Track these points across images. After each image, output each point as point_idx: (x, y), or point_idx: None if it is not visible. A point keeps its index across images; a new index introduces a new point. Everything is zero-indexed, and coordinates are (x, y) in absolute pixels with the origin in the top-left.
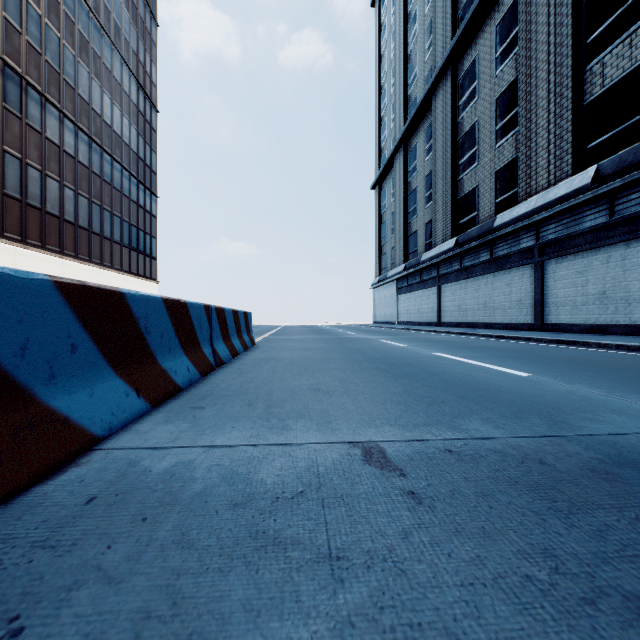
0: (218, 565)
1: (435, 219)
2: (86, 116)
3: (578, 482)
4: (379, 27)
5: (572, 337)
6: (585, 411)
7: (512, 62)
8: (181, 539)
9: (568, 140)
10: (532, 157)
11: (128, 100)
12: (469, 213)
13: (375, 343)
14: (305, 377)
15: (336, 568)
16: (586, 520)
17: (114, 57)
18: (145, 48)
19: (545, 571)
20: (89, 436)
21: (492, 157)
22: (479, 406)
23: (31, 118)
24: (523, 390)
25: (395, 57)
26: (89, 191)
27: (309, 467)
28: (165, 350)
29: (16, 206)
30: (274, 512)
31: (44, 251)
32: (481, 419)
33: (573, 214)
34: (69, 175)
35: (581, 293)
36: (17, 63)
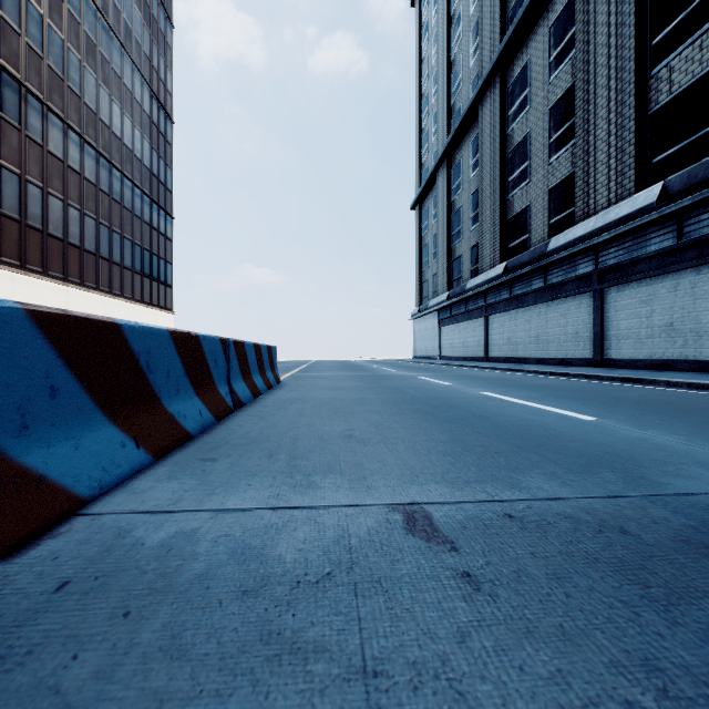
0: (216, 685)
1: (482, 242)
2: (93, 127)
3: (672, 559)
4: (419, 29)
5: (636, 374)
6: (665, 464)
7: (568, 67)
8: (171, 644)
9: (631, 154)
10: (590, 173)
11: (140, 110)
12: (520, 236)
13: (415, 381)
14: (336, 421)
15: (372, 690)
16: (692, 614)
17: (124, 62)
18: (159, 52)
19: (651, 694)
20: (72, 498)
21: (545, 173)
22: (540, 457)
23: (31, 129)
24: (589, 437)
25: (437, 62)
26: (96, 211)
27: (339, 538)
28: (172, 391)
29: (14, 227)
30: (293, 603)
31: (46, 278)
32: (544, 474)
33: (636, 236)
34: (74, 193)
35: (645, 325)
36: (15, 68)
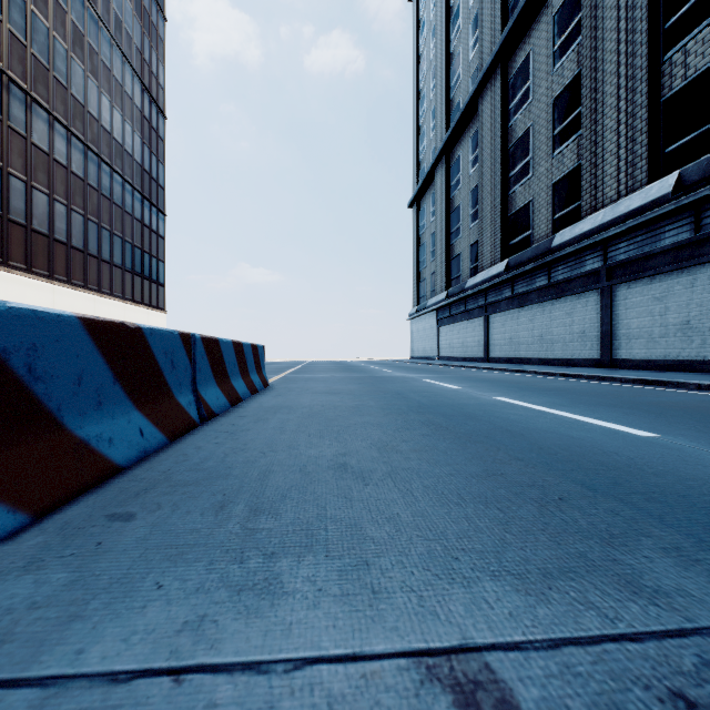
0: None
1: (482, 239)
2: (81, 120)
3: None
4: (417, 24)
5: (656, 376)
6: None
7: (573, 55)
8: None
9: (643, 143)
10: (598, 164)
11: (131, 103)
12: (522, 232)
13: (418, 384)
14: (326, 440)
15: None
16: None
17: (114, 53)
18: (151, 45)
19: None
20: None
21: (549, 167)
22: (632, 509)
23: (14, 120)
24: (674, 467)
25: (435, 57)
26: (84, 206)
27: None
28: (87, 405)
29: None
30: None
31: (30, 275)
32: (665, 551)
33: (649, 230)
34: (60, 187)
35: (659, 323)
36: None
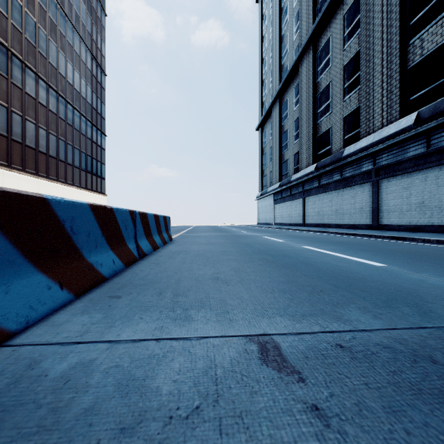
0: None
1: (301, 151)
2: (55, 78)
3: None
4: (261, 17)
5: (401, 234)
6: (443, 299)
7: (356, 39)
8: None
9: (396, 94)
10: (370, 106)
11: (85, 67)
12: (325, 146)
13: (260, 239)
14: (208, 267)
15: None
16: None
17: (75, 36)
18: (97, 31)
19: None
20: None
21: (341, 107)
22: (352, 294)
23: (15, 78)
24: (383, 279)
25: (273, 38)
26: (57, 131)
27: (207, 369)
28: (92, 247)
29: (4, 141)
30: (164, 443)
31: (24, 173)
32: (358, 308)
33: (400, 146)
34: (42, 119)
35: (406, 203)
36: (4, 39)
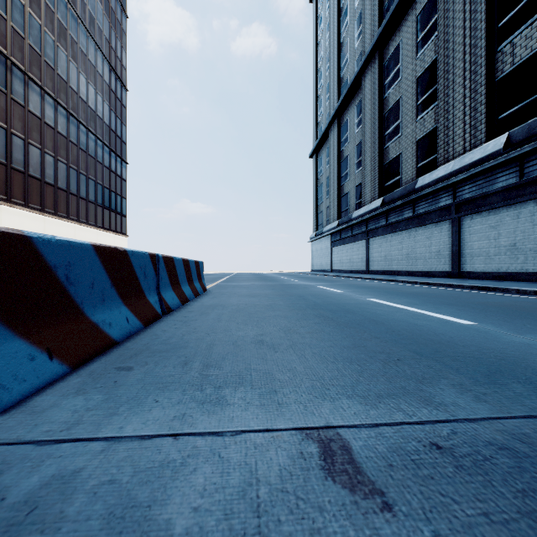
0: None
1: (364, 182)
2: (64, 93)
3: None
4: (316, 20)
5: (489, 284)
6: None
7: (431, 46)
8: None
9: (482, 112)
10: (450, 127)
11: (101, 80)
12: (394, 177)
13: (315, 289)
14: (249, 326)
15: None
16: None
17: (89, 43)
18: (116, 36)
19: None
20: None
21: (414, 128)
22: (441, 365)
23: (15, 93)
24: (477, 342)
25: (330, 45)
26: (67, 157)
27: (245, 487)
28: (97, 301)
29: (2, 169)
30: None
31: (27, 209)
32: (453, 385)
33: (487, 176)
34: (49, 143)
35: (494, 245)
36: (3, 45)
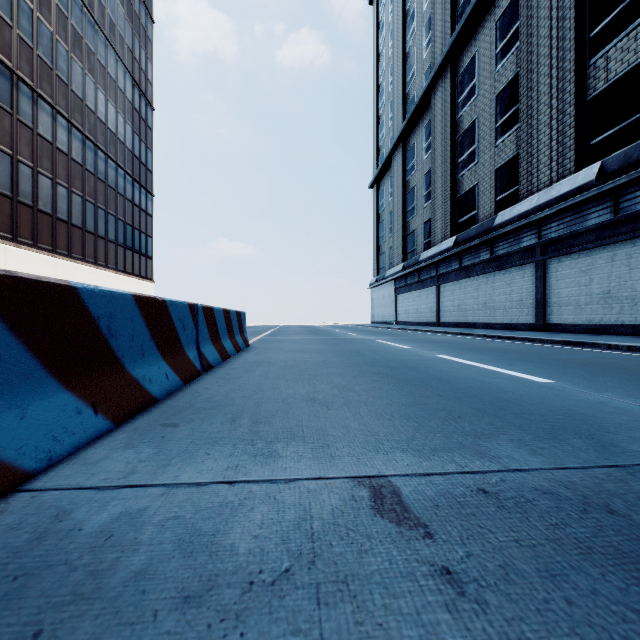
0: None
1: (434, 218)
2: (80, 113)
3: None
4: (377, 25)
5: (578, 338)
6: (631, 429)
7: (513, 58)
8: None
9: (571, 136)
10: (534, 154)
11: (123, 97)
12: (469, 212)
13: (375, 344)
14: (300, 384)
15: None
16: None
17: (108, 53)
18: (140, 45)
19: None
20: (13, 472)
21: (492, 155)
22: (504, 422)
23: (22, 114)
24: (548, 400)
25: (393, 55)
26: (83, 189)
27: (300, 521)
28: (137, 355)
29: (7, 203)
30: (243, 616)
31: (36, 250)
32: (511, 441)
33: (576, 212)
34: (62, 172)
35: (585, 292)
36: (8, 57)
